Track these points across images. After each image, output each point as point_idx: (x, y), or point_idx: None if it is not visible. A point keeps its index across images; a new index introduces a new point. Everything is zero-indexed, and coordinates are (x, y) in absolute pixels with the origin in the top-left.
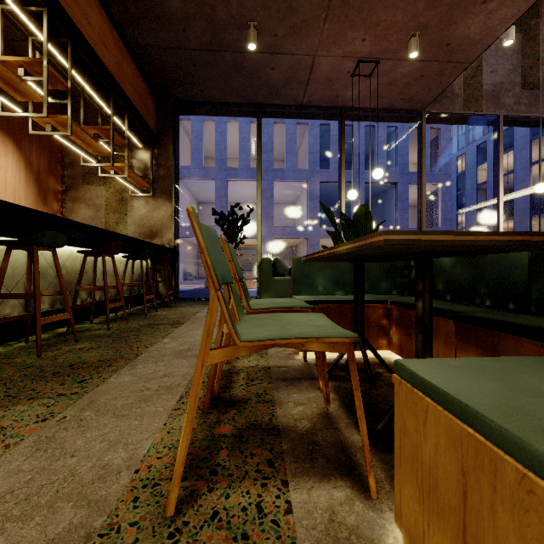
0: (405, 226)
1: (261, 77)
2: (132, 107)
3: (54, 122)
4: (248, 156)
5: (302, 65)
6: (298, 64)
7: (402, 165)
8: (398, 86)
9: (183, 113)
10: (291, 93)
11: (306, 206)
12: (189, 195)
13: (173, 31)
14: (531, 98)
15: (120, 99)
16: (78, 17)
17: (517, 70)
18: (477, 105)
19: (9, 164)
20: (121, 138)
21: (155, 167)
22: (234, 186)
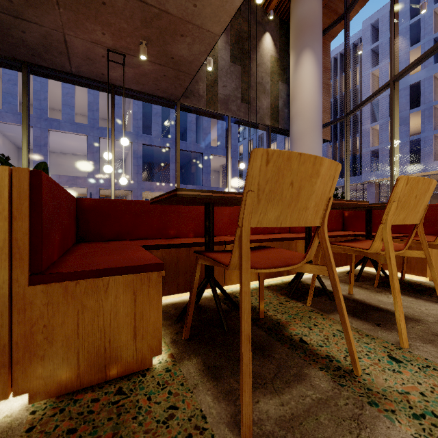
0: (209, 185)
1: (14, 36)
2: None
3: None
4: (72, 111)
5: (55, 38)
6: (50, 35)
7: (207, 140)
8: (151, 78)
9: None
10: (56, 60)
11: (131, 163)
12: (4, 139)
13: None
14: (247, 109)
15: None
16: None
17: (238, 89)
18: (214, 106)
19: None
20: None
21: None
22: (58, 137)
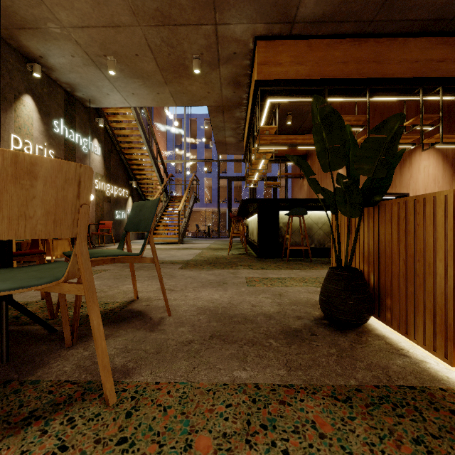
0: None
1: None
2: None
3: (434, 139)
4: None
5: None
6: None
7: None
8: None
9: None
10: None
11: None
12: None
13: None
14: None
15: None
16: (446, 68)
17: None
18: None
19: (431, 162)
20: None
21: None
22: None
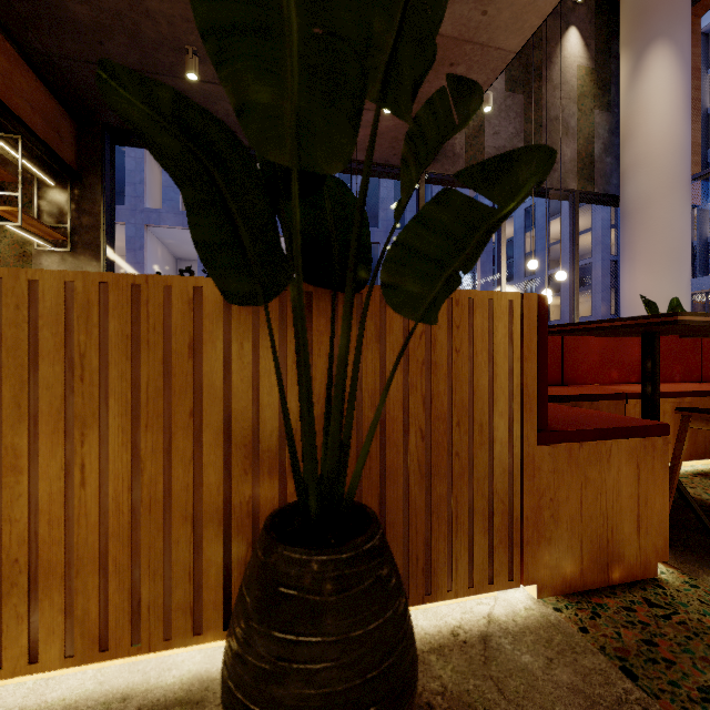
0: None
1: (218, 111)
2: (28, 133)
3: None
4: None
5: None
6: None
7: None
8: (386, 140)
9: (120, 143)
10: None
11: None
12: (162, 248)
13: (86, 42)
14: None
15: (8, 121)
16: None
17: (520, 135)
18: None
19: None
20: (10, 174)
21: (76, 212)
22: None
